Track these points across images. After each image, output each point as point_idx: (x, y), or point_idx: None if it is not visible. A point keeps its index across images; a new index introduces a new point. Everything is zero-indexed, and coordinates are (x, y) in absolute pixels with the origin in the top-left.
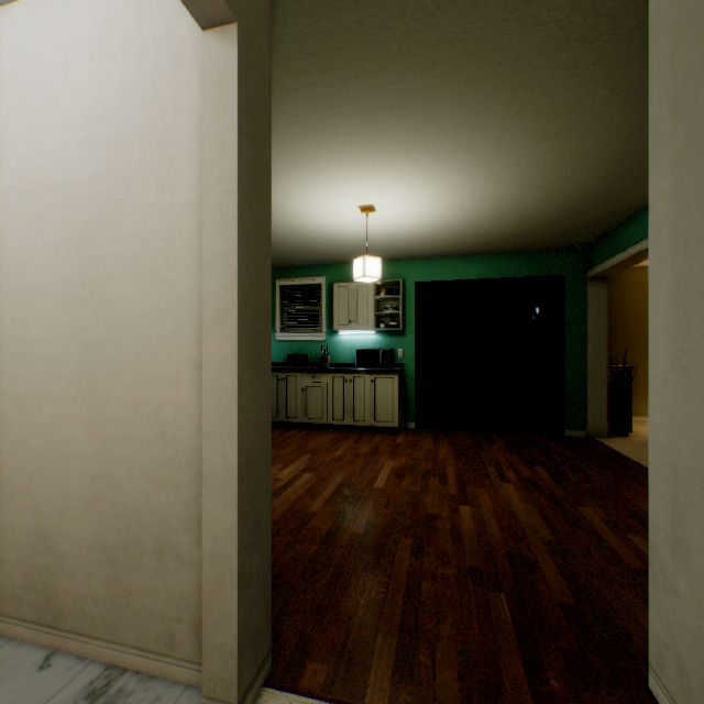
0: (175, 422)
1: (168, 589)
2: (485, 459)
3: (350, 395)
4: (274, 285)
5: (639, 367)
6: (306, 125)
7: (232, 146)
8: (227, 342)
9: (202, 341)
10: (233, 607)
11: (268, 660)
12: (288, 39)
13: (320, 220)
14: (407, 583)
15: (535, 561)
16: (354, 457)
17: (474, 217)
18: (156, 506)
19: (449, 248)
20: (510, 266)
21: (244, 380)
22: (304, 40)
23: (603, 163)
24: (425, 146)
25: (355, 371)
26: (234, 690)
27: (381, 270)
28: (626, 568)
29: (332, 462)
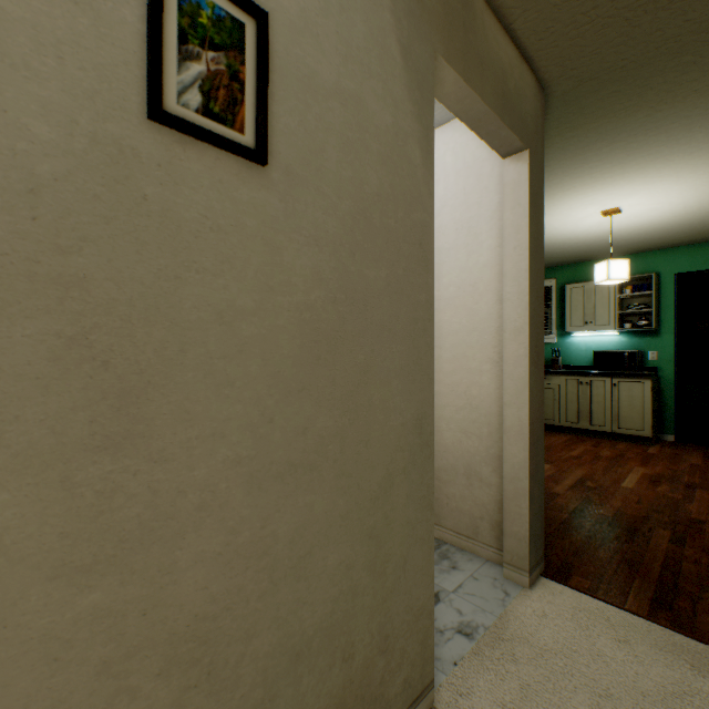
0: (478, 397)
1: (473, 498)
2: None
3: (585, 398)
4: None
5: None
6: (553, 166)
7: (523, 227)
8: (519, 347)
9: (502, 347)
10: (524, 511)
11: (542, 562)
12: (548, 121)
13: (555, 230)
14: (664, 558)
15: None
16: (594, 458)
17: None
18: (465, 447)
19: None
20: None
21: (530, 371)
22: (561, 117)
23: None
24: (686, 148)
25: (592, 373)
26: (525, 562)
27: (628, 271)
28: None
29: (569, 459)
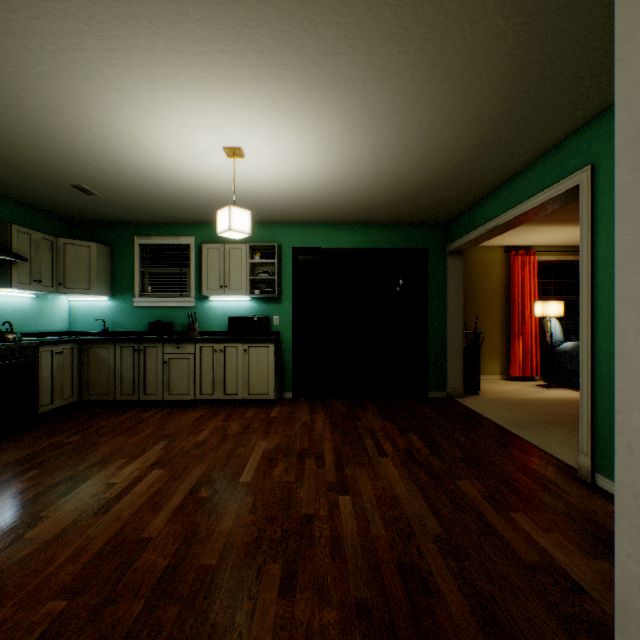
0: None
1: None
2: (362, 429)
3: (221, 367)
4: (132, 243)
5: (483, 333)
6: None
7: None
8: None
9: None
10: None
11: None
12: None
13: (178, 162)
14: None
15: (429, 573)
16: (221, 439)
17: (351, 178)
18: None
19: (325, 213)
20: (382, 237)
21: None
22: None
23: (479, 125)
24: (299, 65)
25: (227, 340)
26: None
27: (250, 224)
28: (522, 563)
29: (193, 450)
